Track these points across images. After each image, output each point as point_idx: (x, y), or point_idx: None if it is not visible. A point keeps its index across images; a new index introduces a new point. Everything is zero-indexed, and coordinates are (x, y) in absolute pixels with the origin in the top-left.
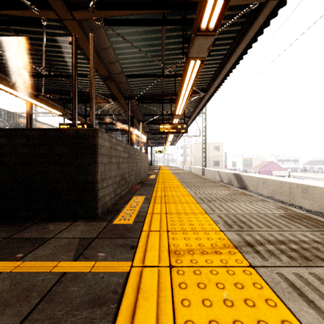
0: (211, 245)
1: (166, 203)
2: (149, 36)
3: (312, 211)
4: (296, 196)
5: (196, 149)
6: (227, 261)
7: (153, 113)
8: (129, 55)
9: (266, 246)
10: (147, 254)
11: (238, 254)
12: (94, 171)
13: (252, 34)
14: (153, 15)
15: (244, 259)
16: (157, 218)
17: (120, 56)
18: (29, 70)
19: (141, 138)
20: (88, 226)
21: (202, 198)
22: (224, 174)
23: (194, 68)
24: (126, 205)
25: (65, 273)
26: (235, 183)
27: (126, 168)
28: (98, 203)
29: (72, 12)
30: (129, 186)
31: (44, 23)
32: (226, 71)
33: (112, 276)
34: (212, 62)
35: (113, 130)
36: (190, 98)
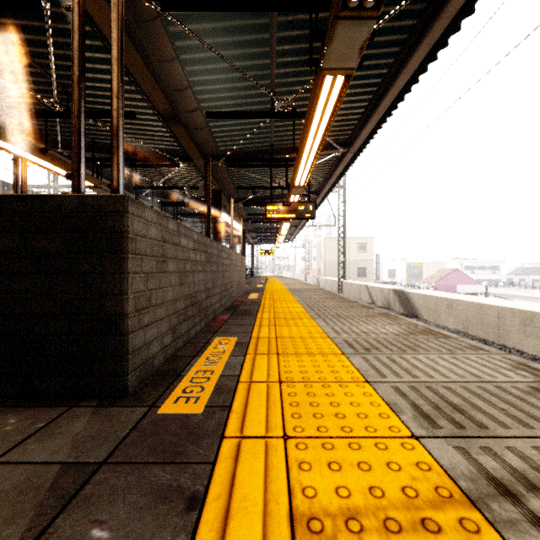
0: (403, 493)
1: (280, 354)
2: (246, 38)
3: None
4: (511, 332)
5: (327, 248)
6: None
7: (255, 185)
8: (211, 75)
9: None
10: (229, 533)
11: (491, 535)
12: (119, 292)
13: (438, 32)
14: None
15: None
16: (261, 397)
17: (195, 77)
18: (33, 106)
19: (235, 230)
20: (99, 421)
21: (350, 342)
22: (377, 291)
23: (331, 93)
24: (197, 360)
25: None
26: (396, 306)
27: (201, 282)
28: (130, 361)
29: None
30: (208, 316)
31: (46, 5)
32: (386, 107)
33: None
34: (361, 91)
35: (186, 216)
36: (319, 158)
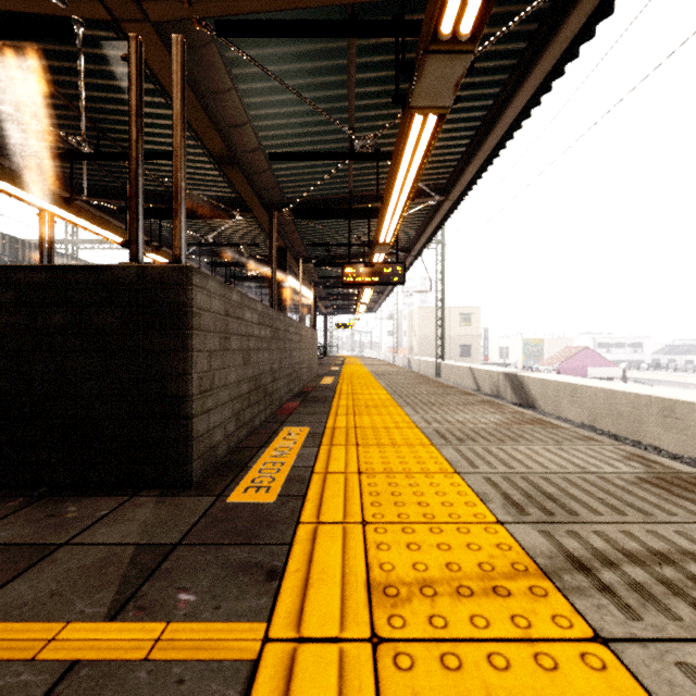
0: (479, 568)
1: (360, 445)
2: (319, 65)
3: (684, 459)
4: (648, 425)
5: (421, 320)
6: (529, 623)
7: (329, 240)
8: (276, 108)
9: (624, 571)
10: (309, 596)
11: (557, 598)
12: (182, 371)
13: (553, 59)
14: (328, 14)
15: (576, 614)
16: (338, 487)
17: (255, 111)
18: (53, 144)
19: (303, 298)
20: (165, 509)
21: (442, 432)
22: (484, 375)
23: (422, 134)
24: (265, 451)
25: (75, 665)
26: (508, 393)
27: (266, 362)
28: (194, 448)
29: (142, 4)
30: (274, 404)
31: (79, 30)
32: (492, 146)
33: (208, 675)
34: (461, 126)
35: (241, 280)
36: (409, 208)
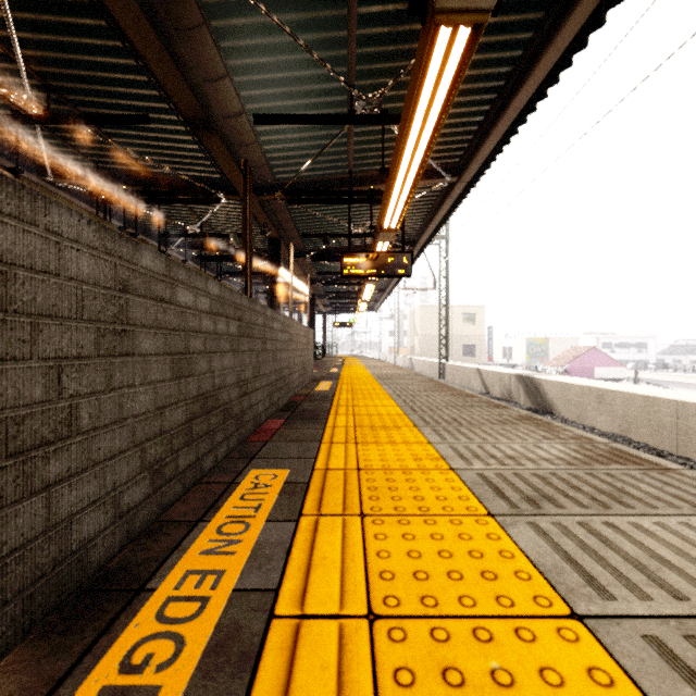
0: None
1: (367, 515)
2: None
3: None
4: None
5: (424, 319)
6: None
7: (328, 232)
8: (260, 57)
9: None
10: None
11: None
12: None
13: None
14: None
15: None
16: (322, 692)
17: (235, 60)
18: (4, 111)
19: (301, 296)
20: None
21: (494, 480)
22: (494, 377)
23: (447, 64)
24: (198, 535)
25: None
26: (521, 398)
27: (228, 370)
28: None
29: None
30: (246, 426)
31: None
32: (518, 109)
33: None
34: (482, 86)
35: (235, 276)
36: (416, 193)
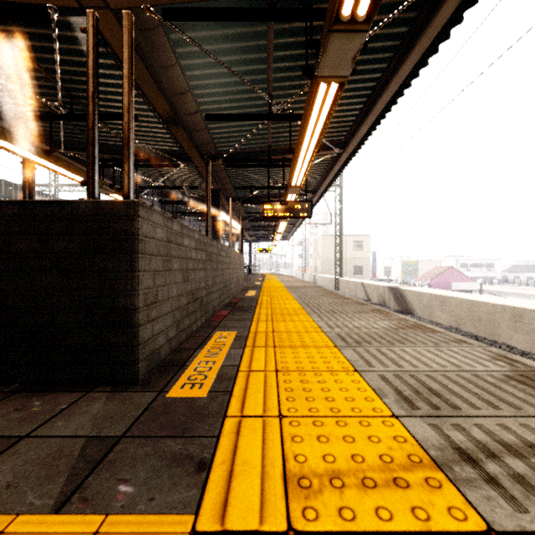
0: (380, 459)
1: (277, 347)
2: (244, 45)
3: (531, 355)
4: (502, 328)
5: (324, 246)
6: (428, 515)
7: (253, 184)
8: (211, 80)
9: (506, 463)
10: (233, 488)
11: (450, 489)
12: (130, 288)
13: (429, 40)
14: (251, 3)
15: (469, 505)
16: (259, 384)
17: (195, 82)
18: (37, 108)
19: (233, 228)
20: (114, 403)
21: (343, 335)
22: (373, 288)
23: (326, 99)
24: (200, 352)
25: None
26: (391, 303)
27: (201, 279)
28: (140, 352)
29: None
30: (209, 312)
31: (54, 16)
32: (380, 110)
33: None
34: (356, 94)
35: (185, 215)
36: (315, 159)
